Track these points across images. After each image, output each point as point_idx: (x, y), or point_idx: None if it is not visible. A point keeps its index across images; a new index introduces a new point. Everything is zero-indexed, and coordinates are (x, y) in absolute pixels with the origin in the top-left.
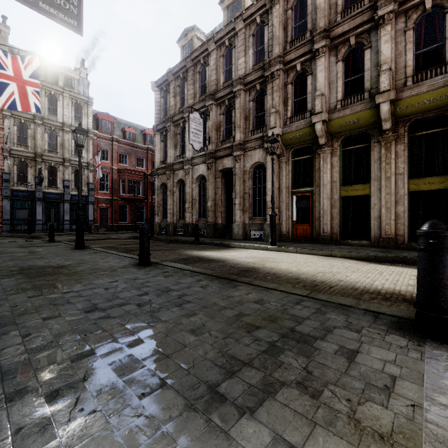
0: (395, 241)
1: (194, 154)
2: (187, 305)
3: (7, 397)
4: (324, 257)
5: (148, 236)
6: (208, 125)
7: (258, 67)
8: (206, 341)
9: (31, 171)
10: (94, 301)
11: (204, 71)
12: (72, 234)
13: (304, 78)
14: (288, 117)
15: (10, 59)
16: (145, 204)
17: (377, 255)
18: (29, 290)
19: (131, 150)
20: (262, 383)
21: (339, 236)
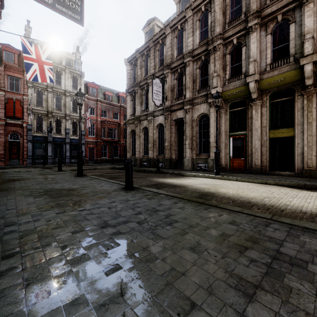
0: (316, 173)
1: (155, 108)
2: (176, 224)
3: (65, 309)
4: (261, 185)
5: (132, 168)
6: (165, 88)
7: (203, 43)
8: (209, 260)
9: (45, 123)
10: (104, 218)
11: (162, 49)
12: (71, 166)
13: (239, 49)
14: (226, 79)
15: (34, 48)
16: (119, 145)
17: (306, 184)
18: (55, 207)
19: (110, 107)
20: (286, 311)
21: (267, 168)
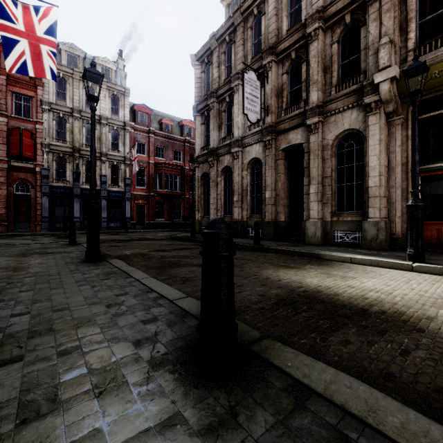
0: None
1: (245, 133)
2: None
3: None
4: None
5: (231, 267)
6: (265, 91)
7: None
8: None
9: (69, 166)
10: None
11: (257, 24)
12: (107, 233)
13: None
14: (410, 49)
15: (21, 10)
16: (182, 200)
17: None
18: None
19: (168, 142)
20: None
21: None
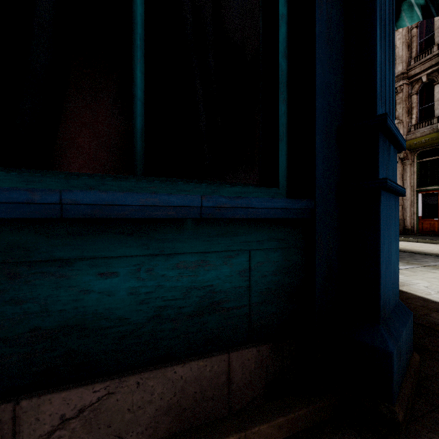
0: None
1: None
2: None
3: None
4: None
5: None
6: None
7: None
8: None
9: None
10: None
11: None
12: None
13: (431, 86)
14: (412, 125)
15: None
16: None
17: None
18: None
19: None
20: None
21: None
